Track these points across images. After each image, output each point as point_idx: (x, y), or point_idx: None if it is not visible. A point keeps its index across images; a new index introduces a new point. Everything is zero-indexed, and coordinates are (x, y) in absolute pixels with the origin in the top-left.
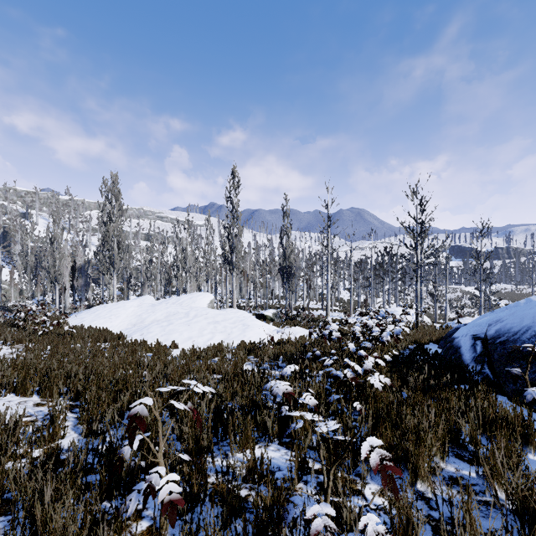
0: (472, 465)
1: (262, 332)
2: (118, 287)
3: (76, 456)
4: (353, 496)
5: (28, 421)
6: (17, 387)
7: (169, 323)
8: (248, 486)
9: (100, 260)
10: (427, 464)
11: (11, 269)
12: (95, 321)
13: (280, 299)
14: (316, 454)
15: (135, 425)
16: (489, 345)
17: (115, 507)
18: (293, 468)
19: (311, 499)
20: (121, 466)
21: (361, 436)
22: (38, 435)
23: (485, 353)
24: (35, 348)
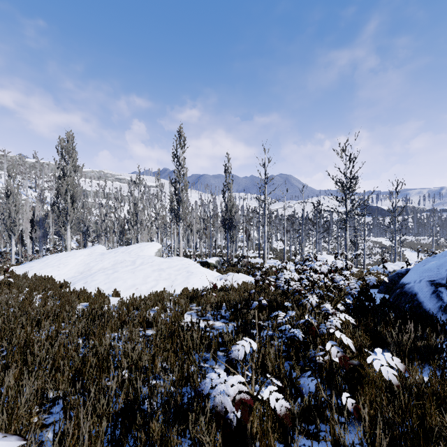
0: None
1: (205, 279)
2: (79, 239)
3: None
4: None
5: None
6: None
7: (114, 271)
8: None
9: (56, 213)
10: None
11: None
12: (43, 269)
13: (223, 249)
14: None
15: None
16: None
17: None
18: None
19: None
20: None
21: None
22: None
23: None
24: None
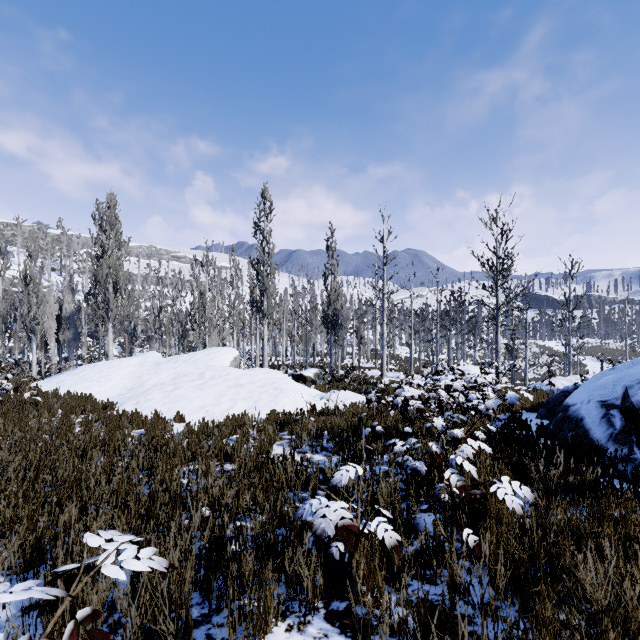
0: None
1: (300, 399)
2: (122, 343)
3: None
4: None
5: None
6: None
7: (176, 387)
8: None
9: (93, 307)
10: None
11: None
12: (78, 385)
13: (324, 356)
14: None
15: None
16: None
17: None
18: None
19: None
20: None
21: (496, 619)
22: None
23: (630, 429)
24: None
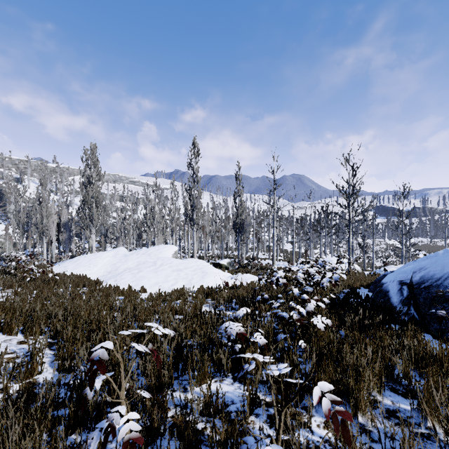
0: (406, 398)
1: (218, 279)
2: (97, 240)
3: (47, 393)
4: (300, 428)
5: (10, 358)
6: (3, 327)
7: (139, 271)
8: (204, 419)
9: (81, 218)
10: (367, 398)
11: (6, 225)
12: (76, 269)
13: (234, 250)
14: (265, 388)
15: (95, 369)
16: (415, 289)
17: (79, 443)
18: (245, 401)
19: (263, 440)
20: (84, 405)
21: (306, 372)
22: (19, 371)
23: (411, 297)
24: (23, 293)
